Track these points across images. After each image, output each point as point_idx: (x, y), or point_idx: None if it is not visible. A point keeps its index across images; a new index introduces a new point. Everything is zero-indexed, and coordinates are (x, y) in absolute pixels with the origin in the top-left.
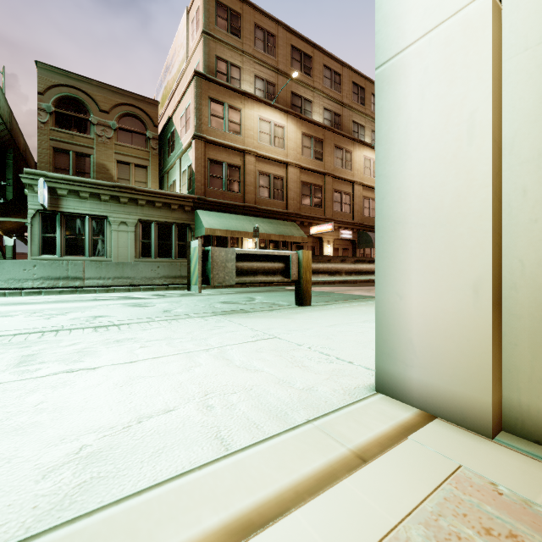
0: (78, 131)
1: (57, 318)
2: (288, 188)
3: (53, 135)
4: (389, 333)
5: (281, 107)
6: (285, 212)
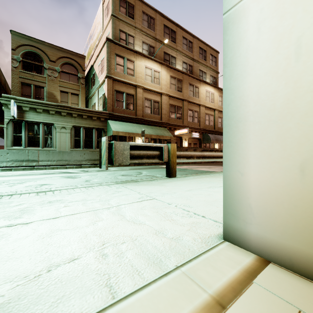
0: (36, 73)
1: (17, 185)
2: (162, 108)
3: (21, 74)
4: (233, 199)
5: (158, 60)
6: (160, 122)
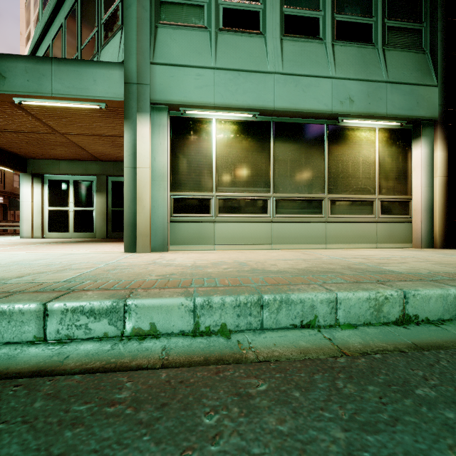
0: None
1: None
2: None
3: None
4: (22, 232)
5: None
6: None
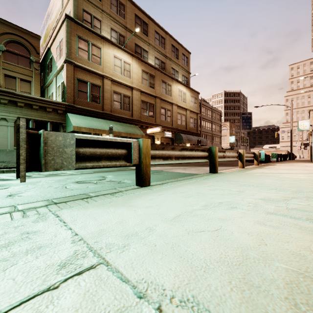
0: None
1: None
2: (133, 103)
3: None
4: None
5: (128, 51)
6: (131, 118)
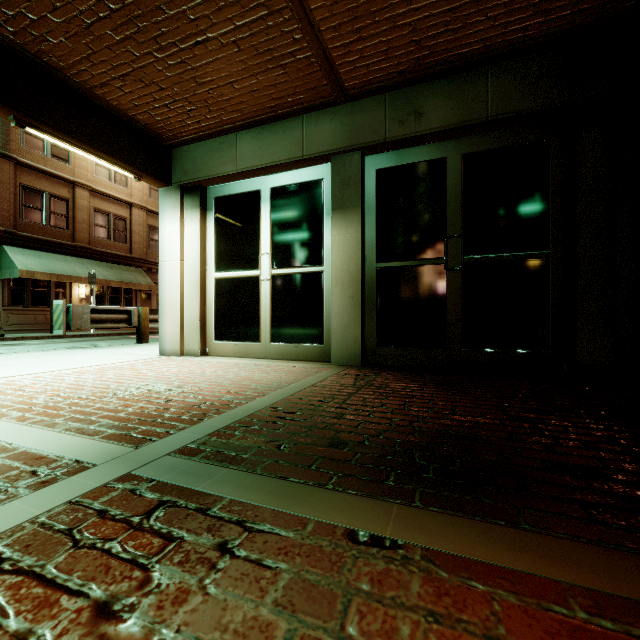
0: None
1: None
2: (132, 231)
3: None
4: (162, 338)
5: None
6: (129, 256)
